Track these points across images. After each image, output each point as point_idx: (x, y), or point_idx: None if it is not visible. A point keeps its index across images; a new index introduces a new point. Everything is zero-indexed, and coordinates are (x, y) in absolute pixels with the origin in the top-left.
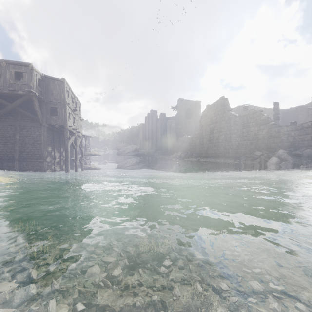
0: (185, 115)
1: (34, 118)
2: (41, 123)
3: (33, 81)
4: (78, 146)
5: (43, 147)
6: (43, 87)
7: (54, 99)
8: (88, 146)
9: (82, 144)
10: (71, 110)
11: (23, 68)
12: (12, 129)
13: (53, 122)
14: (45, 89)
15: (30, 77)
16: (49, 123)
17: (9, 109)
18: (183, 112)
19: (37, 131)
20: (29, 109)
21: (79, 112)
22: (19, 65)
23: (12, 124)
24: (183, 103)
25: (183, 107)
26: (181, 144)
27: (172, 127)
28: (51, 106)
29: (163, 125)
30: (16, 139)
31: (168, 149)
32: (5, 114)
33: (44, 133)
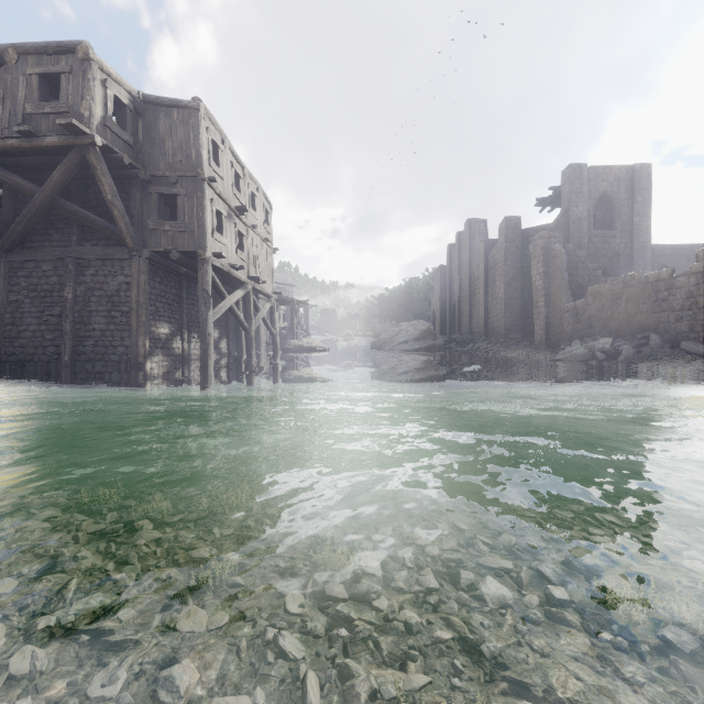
0: (589, 218)
1: (109, 232)
2: (129, 247)
3: (91, 100)
4: (256, 324)
5: (136, 323)
6: (138, 134)
7: (169, 167)
8: (305, 327)
9: (274, 317)
10: (231, 209)
11: (62, 61)
12: (58, 272)
13: (167, 241)
14: (143, 140)
15: (82, 87)
16: (156, 246)
17: (40, 207)
18: (582, 207)
19: (121, 273)
20: (102, 206)
21: (263, 227)
22: (53, 53)
23: (58, 254)
24: (582, 177)
25: (584, 191)
26: (602, 308)
27: (555, 253)
28: (160, 189)
29: (512, 255)
30: (65, 299)
31: (536, 329)
32: (42, 228)
33: (139, 280)
